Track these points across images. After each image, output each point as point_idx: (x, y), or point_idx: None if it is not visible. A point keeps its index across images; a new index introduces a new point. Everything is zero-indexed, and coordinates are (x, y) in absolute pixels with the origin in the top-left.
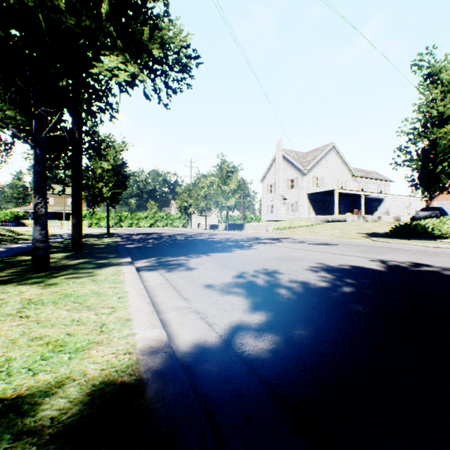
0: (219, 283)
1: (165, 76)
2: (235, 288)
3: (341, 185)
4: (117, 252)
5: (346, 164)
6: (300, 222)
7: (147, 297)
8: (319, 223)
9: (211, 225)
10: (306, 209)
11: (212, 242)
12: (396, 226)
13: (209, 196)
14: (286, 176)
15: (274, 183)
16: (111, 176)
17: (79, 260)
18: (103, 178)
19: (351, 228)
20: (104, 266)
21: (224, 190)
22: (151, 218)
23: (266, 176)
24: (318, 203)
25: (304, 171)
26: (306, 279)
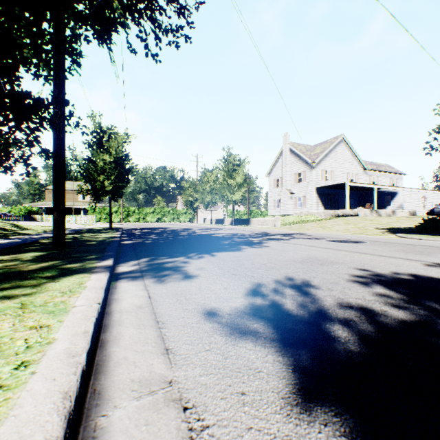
0: (228, 308)
1: (151, 8)
2: (255, 321)
3: (351, 178)
4: (102, 251)
5: (357, 157)
6: (308, 217)
7: (76, 367)
8: (328, 217)
9: (216, 220)
10: (314, 204)
11: (218, 238)
12: (424, 220)
13: (214, 190)
14: (293, 169)
15: (281, 177)
16: (113, 168)
17: (46, 263)
18: (105, 171)
19: (367, 222)
20: (68, 273)
21: (230, 183)
22: (158, 213)
23: (272, 170)
24: (327, 197)
25: (312, 164)
26: (362, 301)
